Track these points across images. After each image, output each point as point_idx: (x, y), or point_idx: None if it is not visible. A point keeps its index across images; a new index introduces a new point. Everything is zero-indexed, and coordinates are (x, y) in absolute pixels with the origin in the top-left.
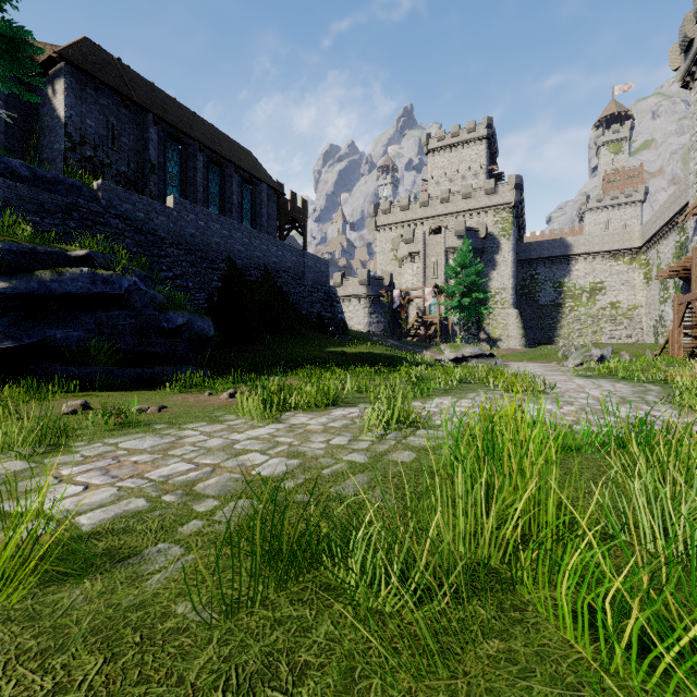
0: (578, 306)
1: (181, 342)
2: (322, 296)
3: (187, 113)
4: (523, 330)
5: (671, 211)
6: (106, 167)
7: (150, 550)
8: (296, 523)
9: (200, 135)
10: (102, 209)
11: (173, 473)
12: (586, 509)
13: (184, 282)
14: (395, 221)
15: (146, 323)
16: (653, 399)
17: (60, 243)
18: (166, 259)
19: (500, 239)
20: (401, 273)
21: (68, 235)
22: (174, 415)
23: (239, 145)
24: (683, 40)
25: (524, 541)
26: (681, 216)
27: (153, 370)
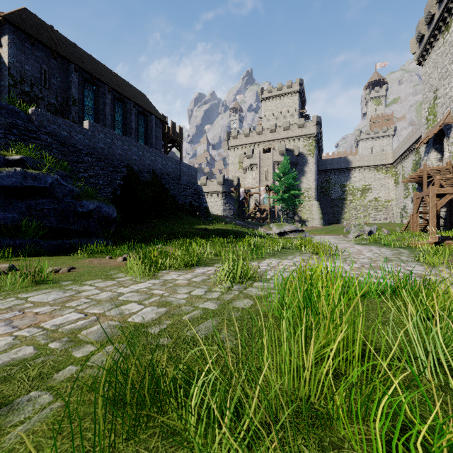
0: (355, 200)
1: (92, 221)
2: (193, 192)
3: (100, 65)
4: (321, 215)
5: (410, 141)
6: (40, 99)
7: (22, 399)
8: (155, 365)
9: (109, 81)
10: (35, 128)
11: (65, 322)
12: (377, 343)
13: (96, 180)
14: (241, 143)
15: (66, 208)
16: (406, 258)
17: (3, 151)
18: (82, 164)
19: (307, 156)
20: (245, 178)
21: (8, 145)
22: (79, 274)
23: (136, 89)
24: (418, 35)
25: (335, 375)
26: (416, 144)
27: (70, 241)
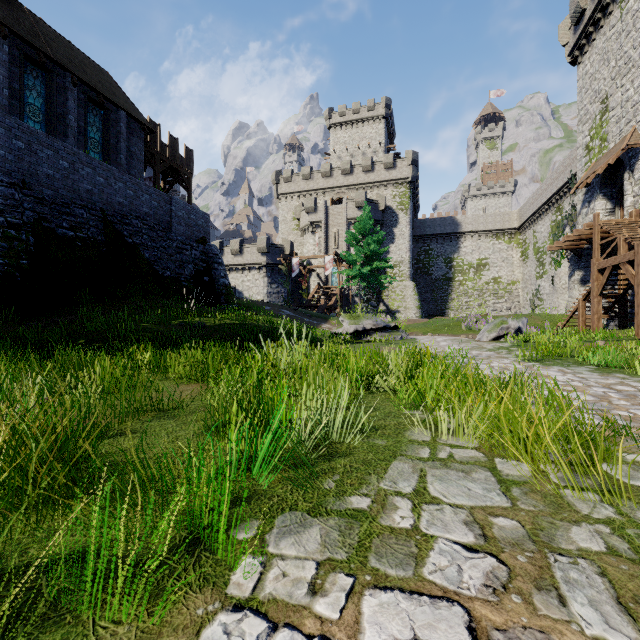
0: (466, 280)
1: None
2: (198, 255)
3: None
4: (419, 302)
5: (548, 193)
6: None
7: None
8: None
9: (7, 17)
10: None
11: None
12: None
13: None
14: (297, 190)
15: None
16: None
17: None
18: None
19: (398, 212)
20: (303, 243)
21: None
22: None
23: (87, 58)
24: (575, 11)
25: None
26: (558, 196)
27: None
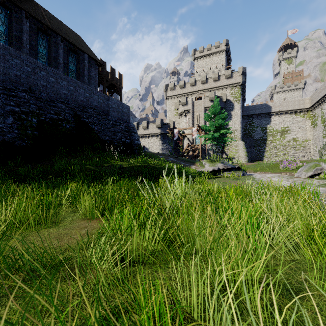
0: (275, 140)
1: None
2: (123, 128)
3: None
4: (246, 153)
5: None
6: None
7: None
8: None
9: (29, 8)
10: None
11: None
12: None
13: None
14: (177, 94)
15: None
16: None
17: None
18: None
19: (234, 102)
20: (180, 122)
21: None
22: None
23: (69, 29)
24: None
25: None
26: None
27: None
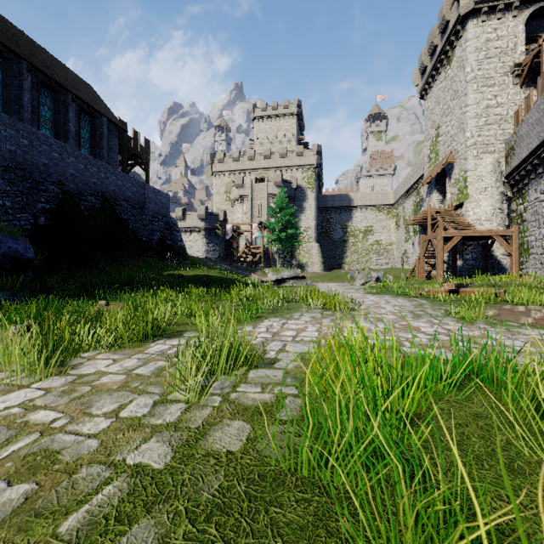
0: (357, 242)
1: None
2: (163, 225)
3: (13, 30)
4: (322, 258)
5: (411, 181)
6: None
7: None
8: None
9: (29, 55)
10: None
11: None
12: None
13: None
14: (229, 169)
15: None
16: (433, 312)
17: None
18: None
19: (307, 190)
20: (233, 212)
21: None
22: None
23: (77, 76)
24: (421, 66)
25: None
26: (417, 184)
27: None
